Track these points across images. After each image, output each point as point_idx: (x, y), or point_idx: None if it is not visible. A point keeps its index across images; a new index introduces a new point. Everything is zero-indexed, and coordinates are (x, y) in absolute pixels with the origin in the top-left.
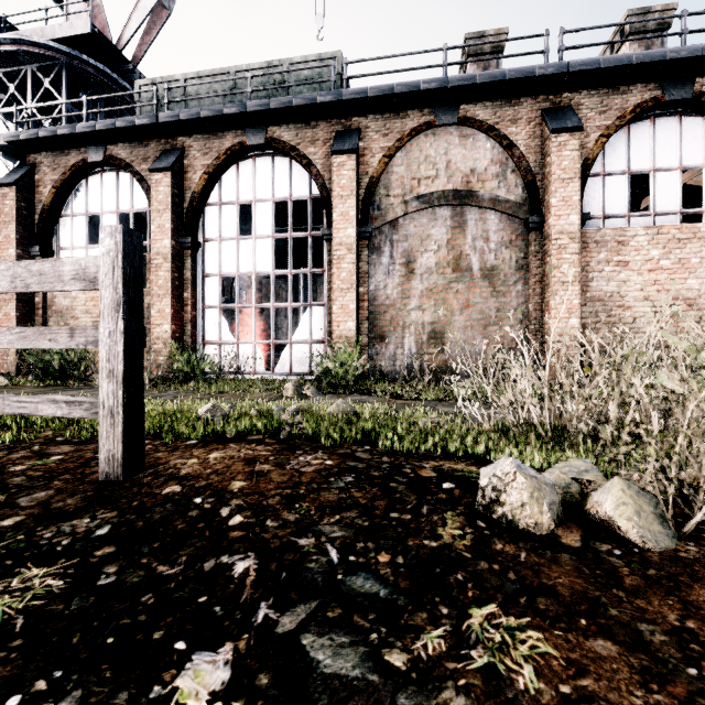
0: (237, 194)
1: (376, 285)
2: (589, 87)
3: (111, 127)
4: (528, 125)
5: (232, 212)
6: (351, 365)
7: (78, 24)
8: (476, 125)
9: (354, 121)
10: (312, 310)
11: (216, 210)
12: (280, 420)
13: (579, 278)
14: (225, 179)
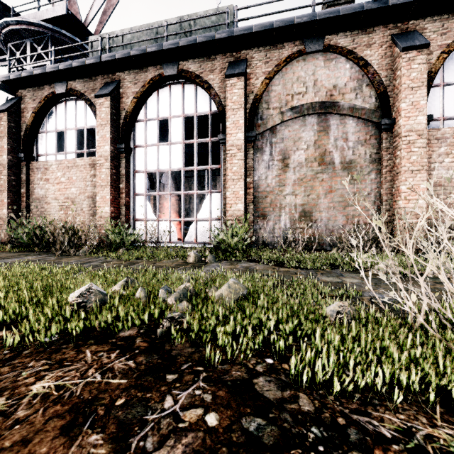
0: (157, 112)
1: (259, 177)
2: (432, 14)
3: (69, 66)
4: (380, 47)
5: (154, 125)
6: (241, 237)
7: (58, 9)
8: (338, 50)
9: (242, 53)
10: (211, 195)
11: (143, 125)
12: (165, 303)
13: (426, 167)
14: (149, 102)
